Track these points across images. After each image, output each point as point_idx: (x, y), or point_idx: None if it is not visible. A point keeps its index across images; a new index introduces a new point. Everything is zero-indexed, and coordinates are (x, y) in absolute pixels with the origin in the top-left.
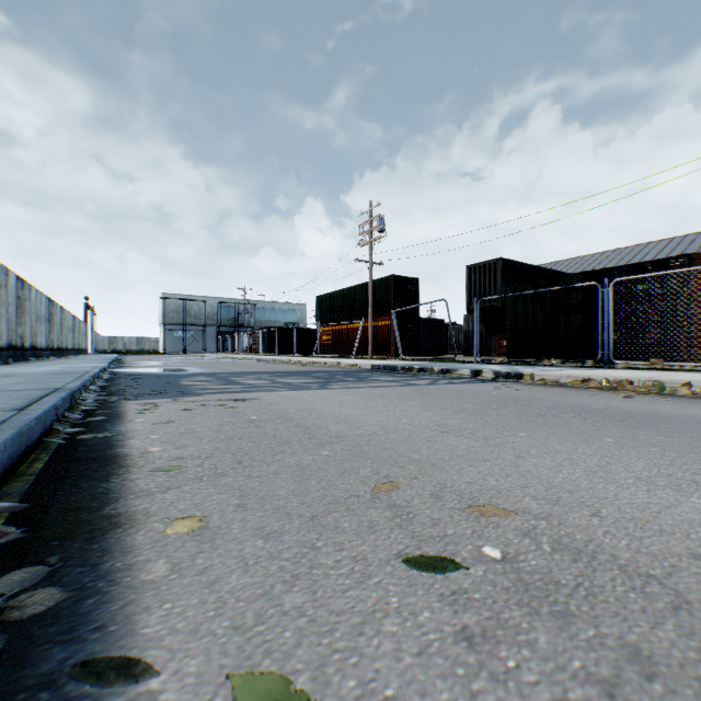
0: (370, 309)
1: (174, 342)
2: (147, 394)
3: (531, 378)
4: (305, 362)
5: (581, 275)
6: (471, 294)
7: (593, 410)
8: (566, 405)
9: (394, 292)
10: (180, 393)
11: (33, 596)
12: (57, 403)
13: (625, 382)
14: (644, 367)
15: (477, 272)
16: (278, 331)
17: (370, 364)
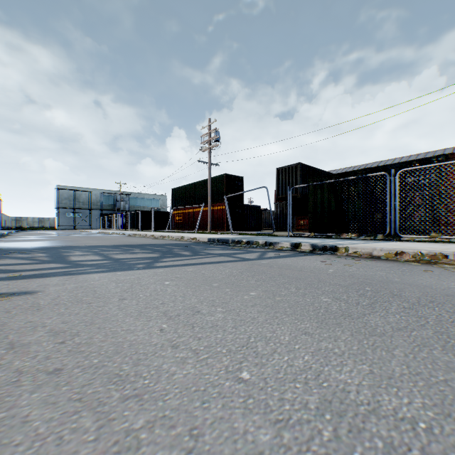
0: (209, 197)
1: (67, 221)
2: None
3: (346, 251)
4: (157, 235)
5: (364, 170)
6: (279, 187)
7: None
8: (443, 295)
9: (226, 186)
10: None
11: None
12: None
13: (440, 256)
14: (427, 240)
15: (283, 172)
16: (144, 213)
17: (207, 237)
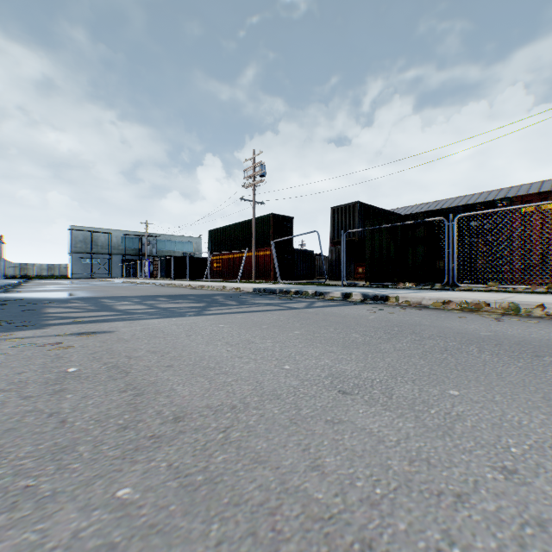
0: (253, 241)
1: (82, 268)
2: None
3: (397, 300)
4: (194, 285)
5: (425, 213)
6: (335, 230)
7: (487, 338)
8: (455, 333)
9: (273, 228)
10: (21, 325)
11: None
12: None
13: (483, 304)
14: (484, 289)
15: (339, 212)
16: (176, 259)
17: (252, 287)
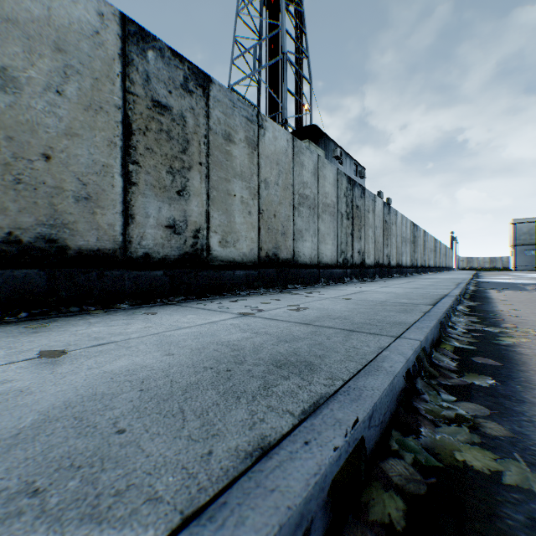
0: None
1: (524, 260)
2: (497, 289)
3: None
4: None
5: None
6: None
7: None
8: None
9: None
10: (516, 290)
11: (478, 303)
12: (464, 285)
13: None
14: None
15: None
16: None
17: None
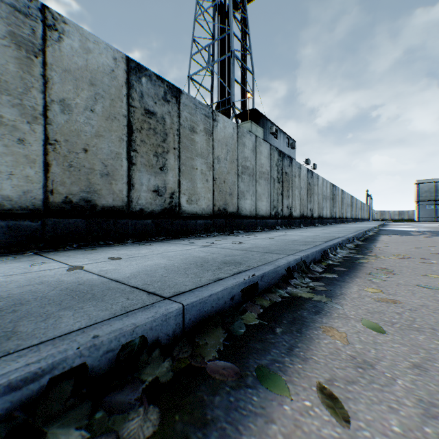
0: None
1: (425, 213)
2: (389, 234)
3: None
4: None
5: None
6: None
7: None
8: None
9: None
10: (402, 235)
11: (365, 243)
12: (362, 231)
13: None
14: None
15: None
16: None
17: None
